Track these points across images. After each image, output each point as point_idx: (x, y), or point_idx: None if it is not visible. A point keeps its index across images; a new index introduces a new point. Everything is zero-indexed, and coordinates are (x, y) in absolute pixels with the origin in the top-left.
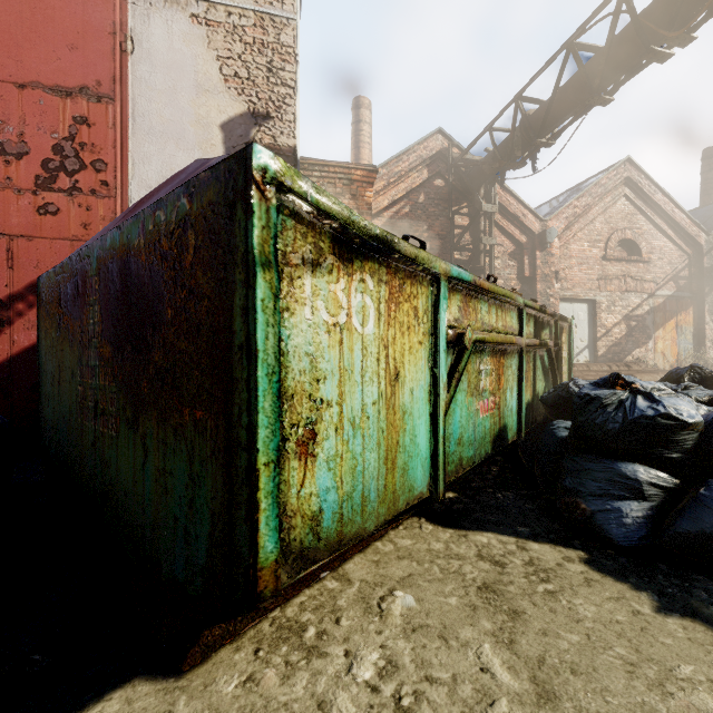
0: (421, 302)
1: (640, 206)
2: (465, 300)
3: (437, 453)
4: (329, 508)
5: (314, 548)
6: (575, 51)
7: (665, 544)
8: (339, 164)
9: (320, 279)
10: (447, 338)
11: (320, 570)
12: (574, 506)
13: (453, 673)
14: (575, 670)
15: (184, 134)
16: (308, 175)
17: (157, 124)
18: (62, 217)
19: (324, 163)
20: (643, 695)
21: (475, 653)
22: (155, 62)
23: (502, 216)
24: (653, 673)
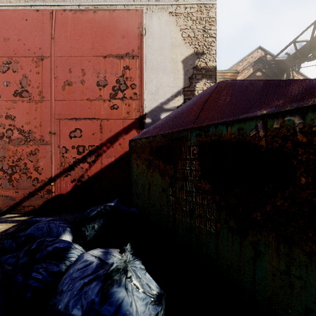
0: None
1: None
2: None
3: None
4: None
5: None
6: None
7: None
8: (219, 71)
9: None
10: None
11: None
12: None
13: None
14: None
15: (166, 67)
16: None
17: (155, 64)
18: (119, 110)
19: None
20: None
21: None
22: (154, 37)
23: None
24: None
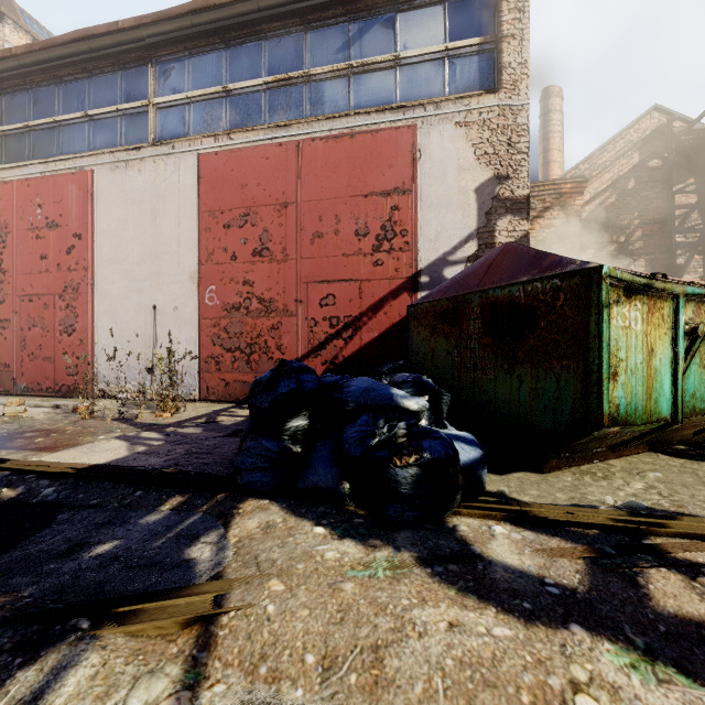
0: (666, 311)
1: None
2: (697, 305)
3: (676, 397)
4: (622, 405)
5: (617, 419)
6: None
7: None
8: (548, 182)
9: (619, 307)
10: (684, 330)
11: (593, 458)
12: None
13: (692, 494)
14: None
15: (451, 202)
16: None
17: (435, 199)
18: (385, 266)
19: (535, 184)
20: None
21: None
22: (433, 161)
23: None
24: None
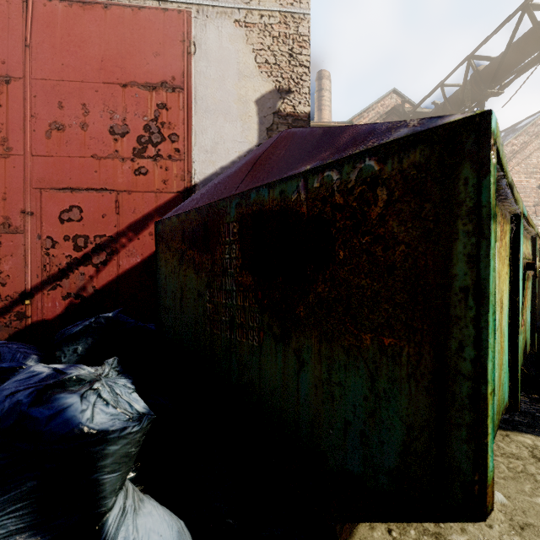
0: (507, 238)
1: None
2: None
3: (516, 369)
4: None
5: None
6: (530, 11)
7: None
8: (325, 123)
9: None
10: (522, 268)
11: None
12: None
13: None
14: None
15: (229, 110)
16: None
17: (211, 104)
18: (150, 176)
19: (314, 123)
20: None
21: None
22: (210, 59)
23: None
24: None
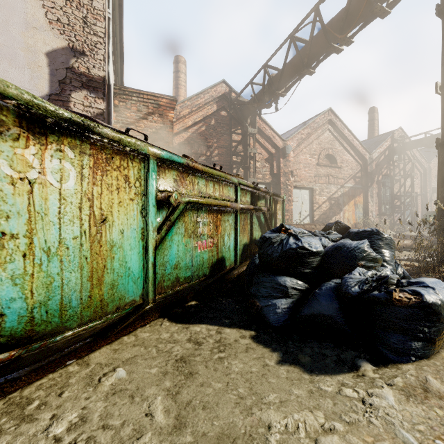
0: (133, 172)
1: (336, 136)
2: (182, 175)
3: (147, 274)
4: (13, 313)
5: None
6: (294, 41)
7: (297, 323)
8: (150, 93)
9: (1, 143)
10: (157, 197)
11: (66, 359)
12: (254, 304)
13: (125, 420)
14: (206, 406)
15: (16, 56)
16: (128, 99)
17: None
18: None
19: (140, 92)
20: (235, 417)
21: (149, 404)
22: None
23: (261, 136)
24: (251, 402)
